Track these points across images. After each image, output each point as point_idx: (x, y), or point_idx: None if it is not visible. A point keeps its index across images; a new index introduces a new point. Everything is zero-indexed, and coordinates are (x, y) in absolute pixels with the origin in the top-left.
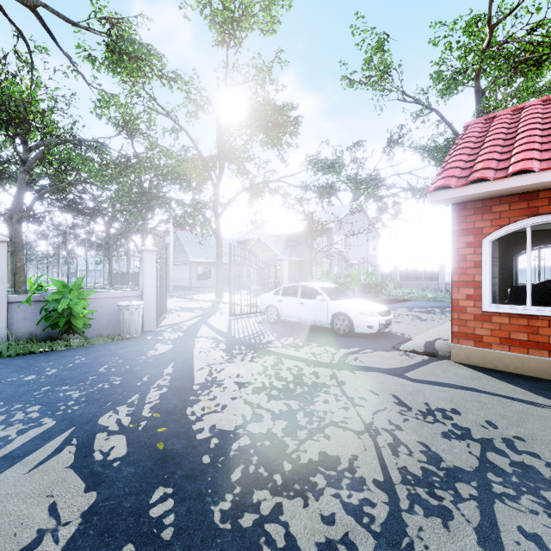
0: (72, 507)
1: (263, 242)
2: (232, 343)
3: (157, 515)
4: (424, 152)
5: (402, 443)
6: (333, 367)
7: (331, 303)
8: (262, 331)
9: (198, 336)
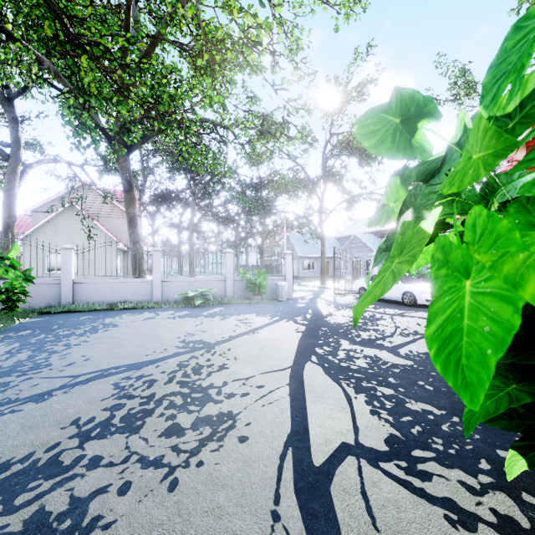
0: (301, 327)
1: (358, 239)
2: (337, 305)
3: (324, 329)
4: None
5: (407, 330)
6: (393, 315)
7: (402, 285)
8: (355, 302)
9: (317, 302)
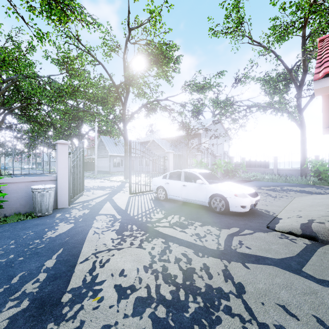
0: None
1: (156, 142)
2: (125, 221)
3: None
4: (263, 82)
5: None
6: (222, 256)
7: (209, 186)
8: (153, 207)
9: (99, 213)
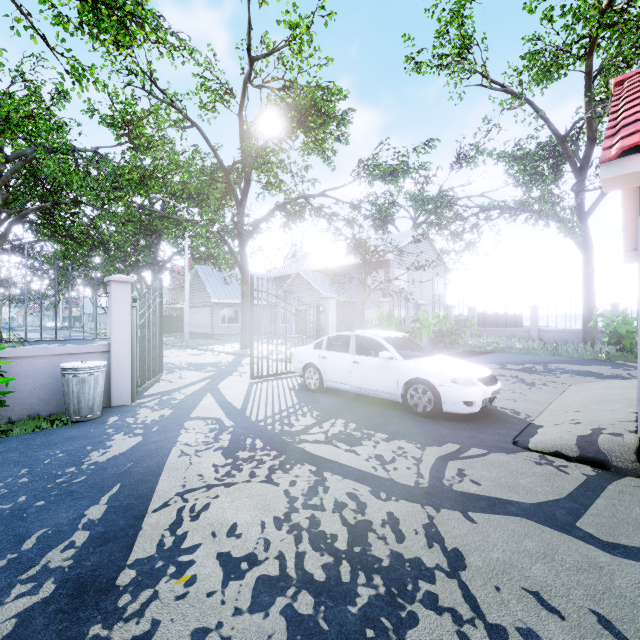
0: None
1: (302, 278)
2: (242, 431)
3: None
4: (511, 161)
5: None
6: (425, 499)
7: (404, 363)
8: (295, 405)
9: (192, 416)
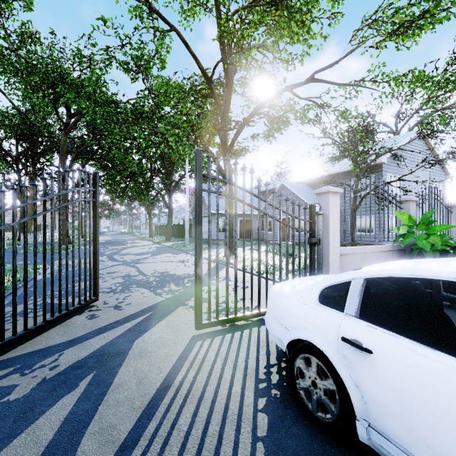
0: None
1: (287, 189)
2: None
3: None
4: None
5: None
6: None
7: None
8: None
9: None
